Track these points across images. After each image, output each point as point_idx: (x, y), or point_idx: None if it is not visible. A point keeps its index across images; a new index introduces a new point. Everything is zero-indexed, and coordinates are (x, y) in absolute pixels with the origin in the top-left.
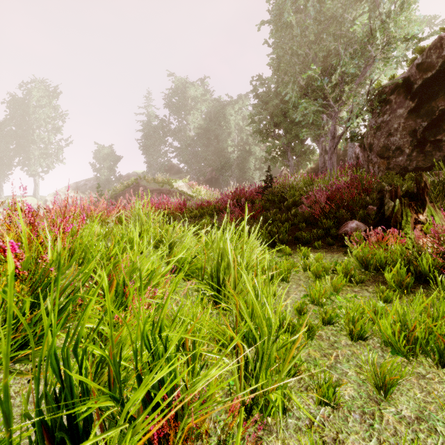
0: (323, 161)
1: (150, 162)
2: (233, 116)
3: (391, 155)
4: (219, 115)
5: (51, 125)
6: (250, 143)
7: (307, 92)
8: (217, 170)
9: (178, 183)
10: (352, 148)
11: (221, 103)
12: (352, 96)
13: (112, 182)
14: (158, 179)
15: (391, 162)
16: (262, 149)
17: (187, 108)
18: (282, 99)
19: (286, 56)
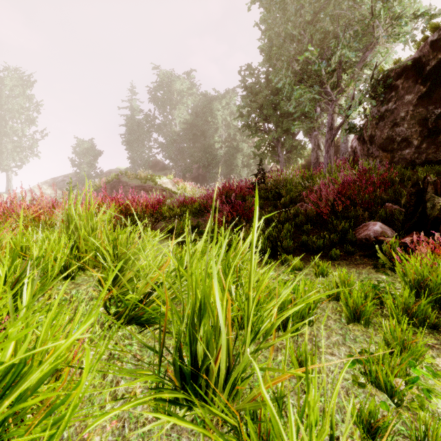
0: (316, 157)
1: (133, 158)
2: (220, 111)
3: (396, 147)
4: (206, 110)
5: (26, 117)
6: (238, 139)
7: (302, 79)
8: (204, 166)
9: (162, 180)
10: (344, 143)
11: (208, 98)
12: (352, 83)
13: (93, 178)
14: (141, 174)
15: (395, 155)
16: (250, 145)
17: (172, 102)
18: (272, 91)
19: (278, 39)
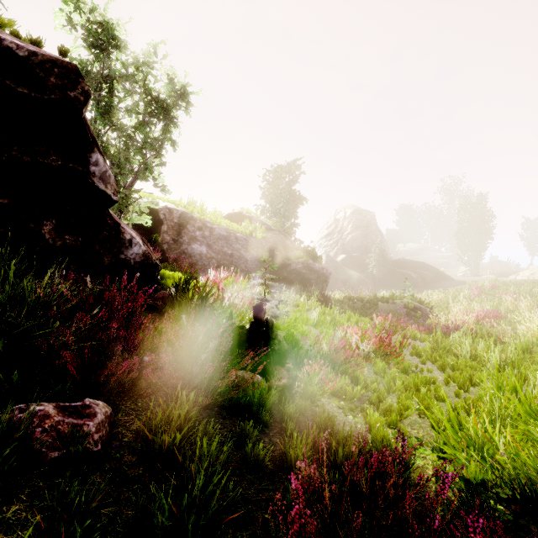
0: None
1: None
2: None
3: None
4: None
5: None
6: None
7: None
8: None
9: None
10: None
11: None
12: None
13: None
14: None
15: None
16: None
17: None
18: None
19: None
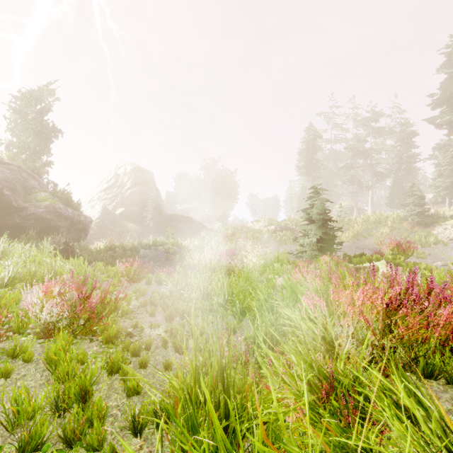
0: None
1: None
2: None
3: None
4: None
5: None
6: None
7: None
8: None
9: None
10: None
11: None
12: None
13: None
14: None
15: None
16: None
17: None
18: None
19: None
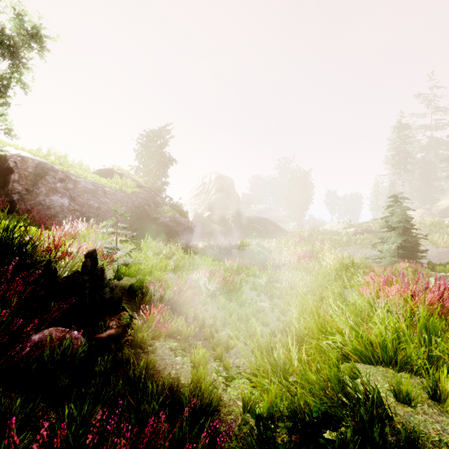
0: None
1: None
2: None
3: None
4: None
5: None
6: None
7: None
8: None
9: None
10: None
11: None
12: None
13: None
14: None
15: None
16: None
17: None
18: None
19: None
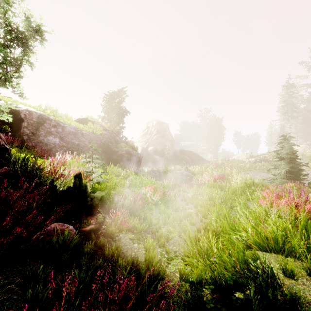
0: None
1: None
2: None
3: None
4: None
5: None
6: None
7: None
8: None
9: None
10: None
11: None
12: None
13: None
14: None
15: None
16: None
17: None
18: None
19: None
